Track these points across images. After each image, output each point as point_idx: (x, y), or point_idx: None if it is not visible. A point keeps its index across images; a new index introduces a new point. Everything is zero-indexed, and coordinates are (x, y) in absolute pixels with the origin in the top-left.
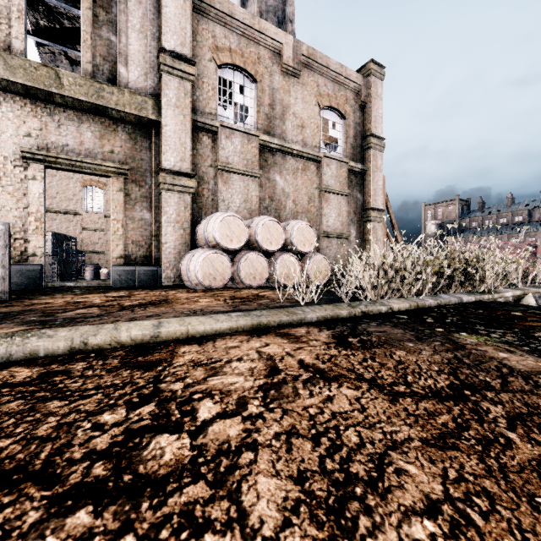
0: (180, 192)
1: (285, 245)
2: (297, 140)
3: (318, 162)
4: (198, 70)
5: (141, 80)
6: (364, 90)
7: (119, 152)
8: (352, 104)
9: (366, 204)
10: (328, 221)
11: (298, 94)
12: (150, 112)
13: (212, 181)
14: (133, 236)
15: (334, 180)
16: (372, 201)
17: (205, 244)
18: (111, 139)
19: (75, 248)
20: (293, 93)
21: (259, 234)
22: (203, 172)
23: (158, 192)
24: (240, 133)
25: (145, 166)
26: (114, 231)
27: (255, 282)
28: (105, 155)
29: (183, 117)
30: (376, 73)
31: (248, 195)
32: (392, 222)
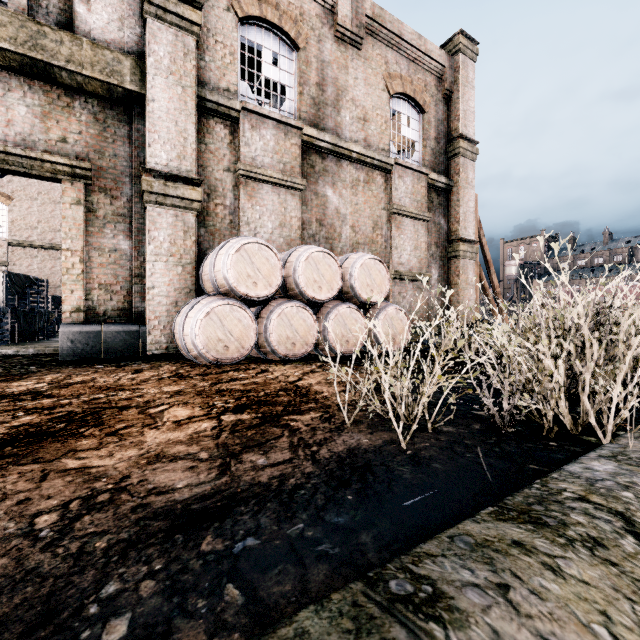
0: (177, 207)
1: (342, 291)
2: (357, 139)
3: (387, 172)
4: (208, 22)
5: (113, 28)
6: (450, 74)
7: (76, 142)
8: (434, 93)
9: (452, 233)
10: (401, 256)
11: (359, 72)
12: (126, 78)
13: (230, 193)
14: (101, 276)
15: (409, 198)
16: (461, 229)
17: (214, 290)
18: (62, 120)
19: (46, 295)
20: (352, 70)
21: (300, 273)
22: (216, 178)
23: (142, 207)
24: (273, 123)
25: (122, 167)
26: (67, 268)
27: (295, 351)
28: (51, 146)
29: (181, 89)
30: (466, 49)
31: (286, 216)
32: (486, 259)
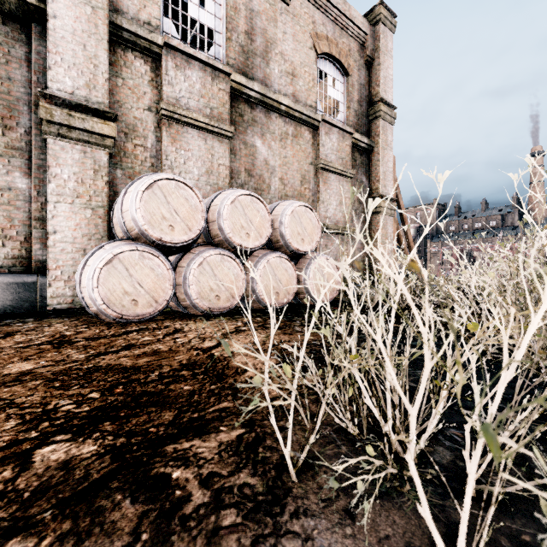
0: (85, 142)
1: (271, 240)
2: (285, 93)
3: (314, 128)
4: None
5: None
6: (371, 42)
7: None
8: (357, 58)
9: (373, 191)
10: (327, 210)
11: (288, 27)
12: None
13: (152, 134)
14: None
15: (335, 155)
16: (381, 187)
17: (123, 234)
18: None
19: None
20: (281, 24)
21: (225, 218)
22: (135, 117)
23: (44, 141)
24: (200, 65)
25: (18, 93)
26: None
27: (219, 305)
28: None
29: (90, 9)
30: (386, 20)
31: (213, 163)
32: (402, 216)
